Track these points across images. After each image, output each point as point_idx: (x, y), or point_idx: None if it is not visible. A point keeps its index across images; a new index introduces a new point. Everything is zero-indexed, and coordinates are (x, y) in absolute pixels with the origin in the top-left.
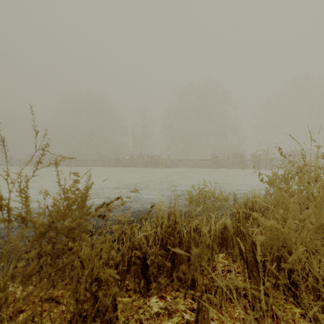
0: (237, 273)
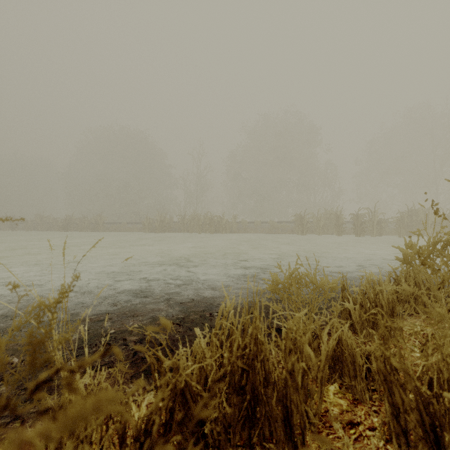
0: (367, 429)
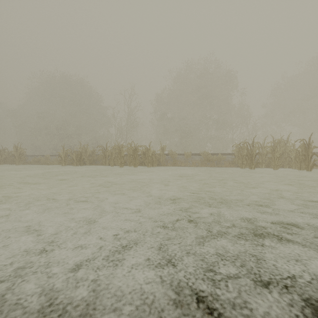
0: None
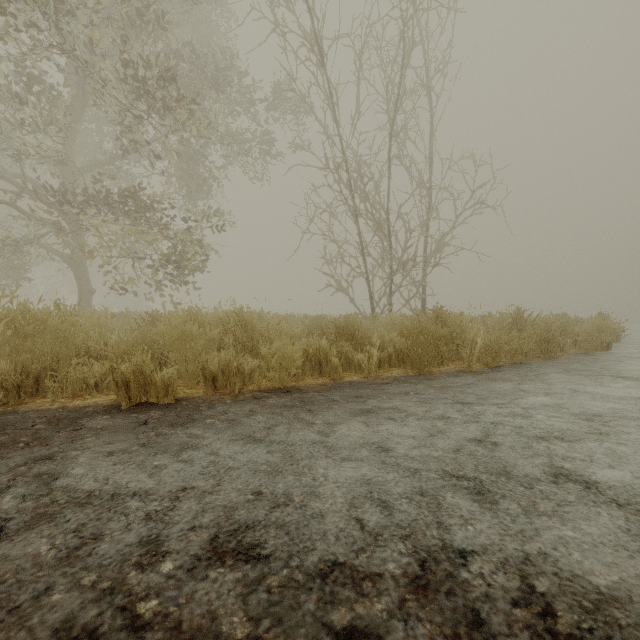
0: None
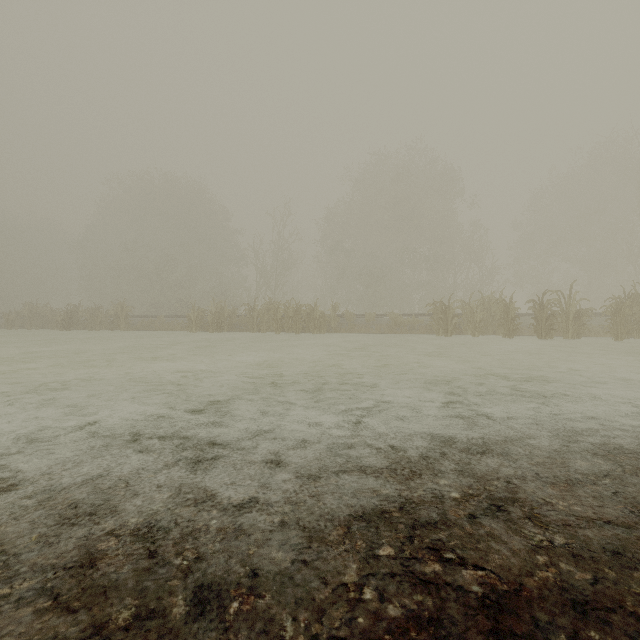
0: None
